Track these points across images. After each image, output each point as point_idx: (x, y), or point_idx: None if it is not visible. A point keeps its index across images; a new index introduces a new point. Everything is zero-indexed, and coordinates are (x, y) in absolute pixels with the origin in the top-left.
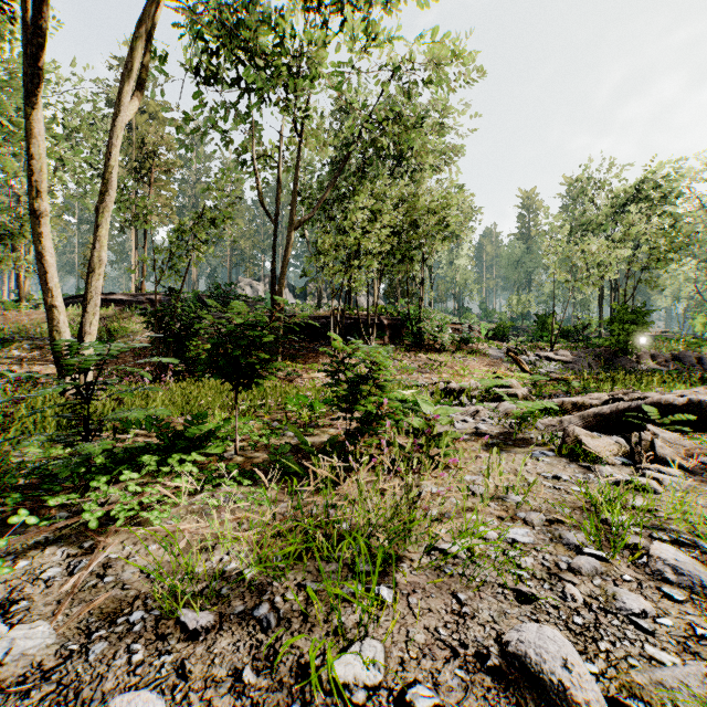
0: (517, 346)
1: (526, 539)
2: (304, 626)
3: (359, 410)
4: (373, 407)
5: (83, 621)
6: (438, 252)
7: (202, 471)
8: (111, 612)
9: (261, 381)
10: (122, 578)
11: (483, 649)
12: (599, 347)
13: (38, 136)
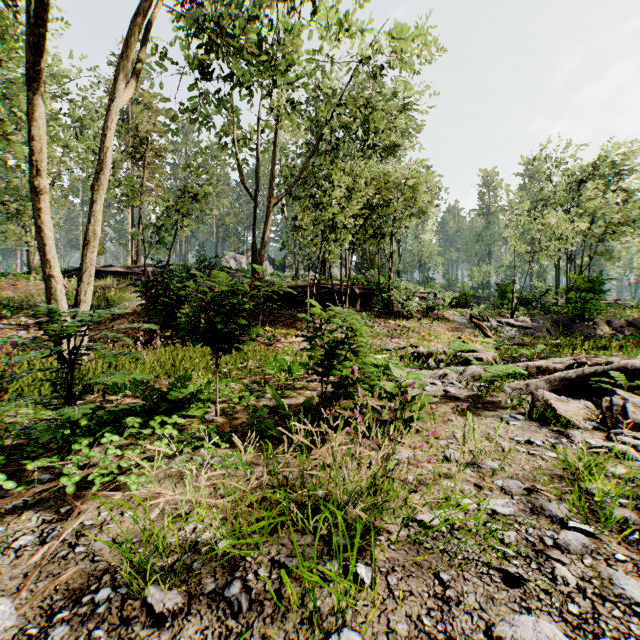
0: (480, 313)
1: (506, 510)
2: (277, 611)
3: (334, 374)
4: (348, 371)
5: (47, 598)
6: (405, 227)
7: (182, 433)
8: (77, 588)
9: (240, 346)
10: (93, 548)
11: None
12: (556, 314)
13: (36, 119)
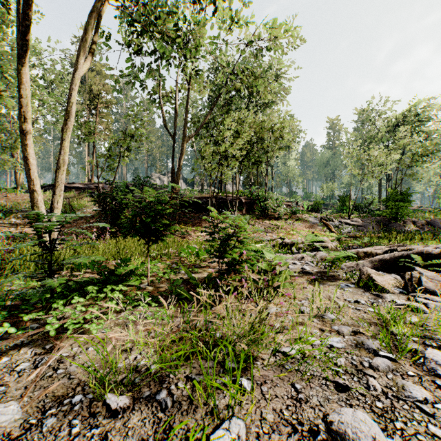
0: (327, 215)
1: (339, 345)
2: (190, 407)
3: (227, 257)
4: (237, 255)
5: (41, 401)
6: (276, 157)
7: (125, 296)
8: (60, 395)
9: (164, 238)
10: (69, 370)
11: (314, 426)
12: (379, 216)
13: (24, 83)
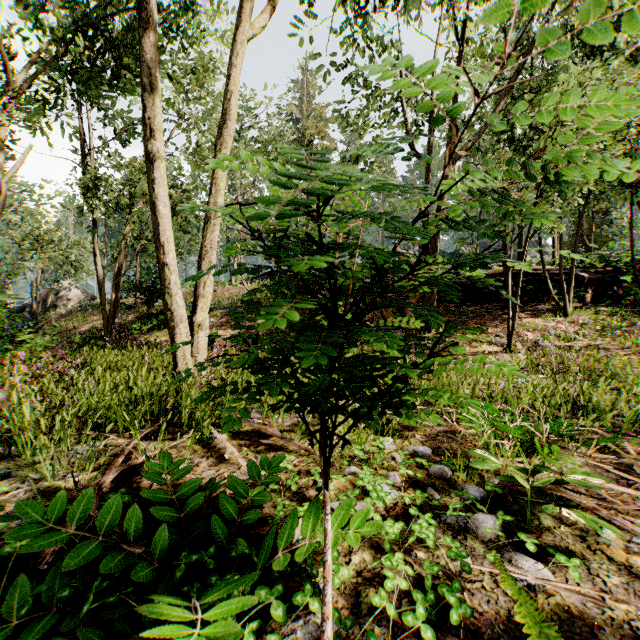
0: None
1: None
2: None
3: None
4: None
5: None
6: None
7: None
8: None
9: (409, 397)
10: None
11: None
12: None
13: (145, 63)
